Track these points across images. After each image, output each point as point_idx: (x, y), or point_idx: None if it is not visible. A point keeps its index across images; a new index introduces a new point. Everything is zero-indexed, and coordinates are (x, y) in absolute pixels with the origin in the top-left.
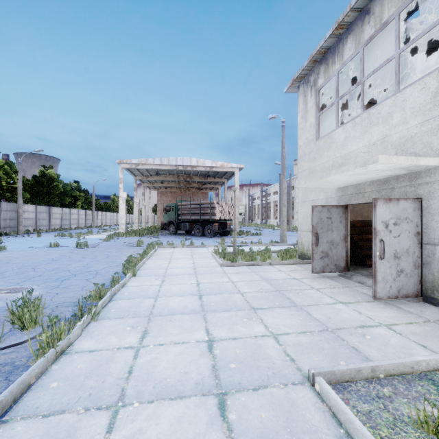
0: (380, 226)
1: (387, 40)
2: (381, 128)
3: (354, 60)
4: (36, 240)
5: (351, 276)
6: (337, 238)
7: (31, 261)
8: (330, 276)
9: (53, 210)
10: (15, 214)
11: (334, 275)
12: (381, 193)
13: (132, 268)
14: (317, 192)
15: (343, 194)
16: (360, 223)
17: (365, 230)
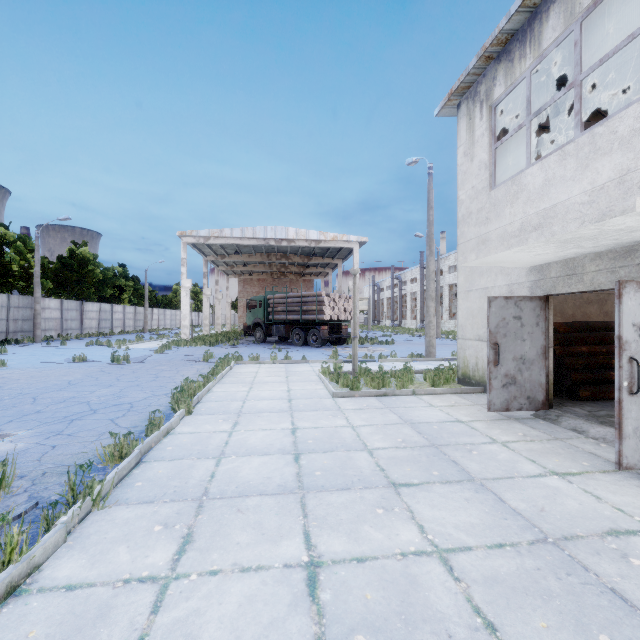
0: (629, 332)
1: (616, 15)
2: (617, 159)
3: (554, 54)
4: (56, 351)
5: (557, 418)
6: (532, 352)
7: (36, 386)
8: (519, 417)
9: (86, 306)
10: (30, 312)
11: (526, 415)
12: (617, 274)
13: (186, 401)
14: (493, 275)
15: (542, 277)
16: (565, 326)
17: (575, 339)
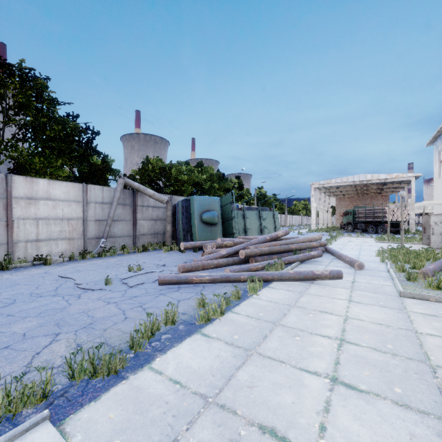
0: (432, 223)
1: None
2: None
3: None
4: None
5: None
6: None
7: None
8: None
9: None
10: None
11: None
12: None
13: (334, 238)
14: (438, 206)
15: None
16: None
17: None
